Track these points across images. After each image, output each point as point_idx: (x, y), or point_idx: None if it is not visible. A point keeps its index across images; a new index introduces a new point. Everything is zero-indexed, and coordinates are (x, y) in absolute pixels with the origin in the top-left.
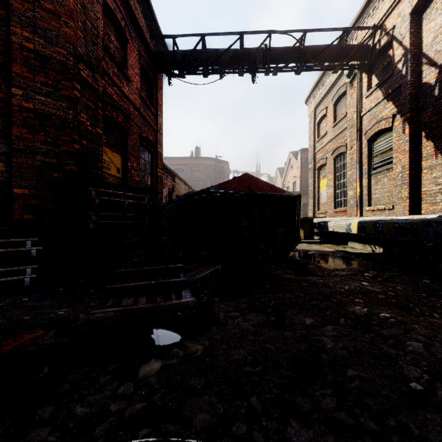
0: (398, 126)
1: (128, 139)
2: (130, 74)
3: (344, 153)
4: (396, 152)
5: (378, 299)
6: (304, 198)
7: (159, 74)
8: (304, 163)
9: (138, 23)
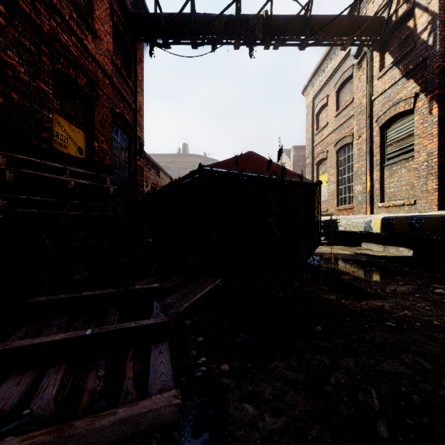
0: (421, 106)
1: (94, 111)
2: (98, 30)
3: (349, 144)
4: (419, 138)
5: None
6: None
7: (139, 43)
8: (297, 161)
9: None
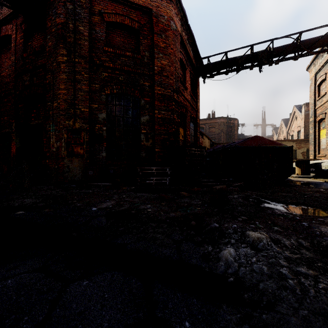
0: None
1: (186, 120)
2: (187, 86)
3: None
4: None
5: (322, 192)
6: (308, 144)
7: (198, 77)
8: (308, 114)
9: (190, 57)
